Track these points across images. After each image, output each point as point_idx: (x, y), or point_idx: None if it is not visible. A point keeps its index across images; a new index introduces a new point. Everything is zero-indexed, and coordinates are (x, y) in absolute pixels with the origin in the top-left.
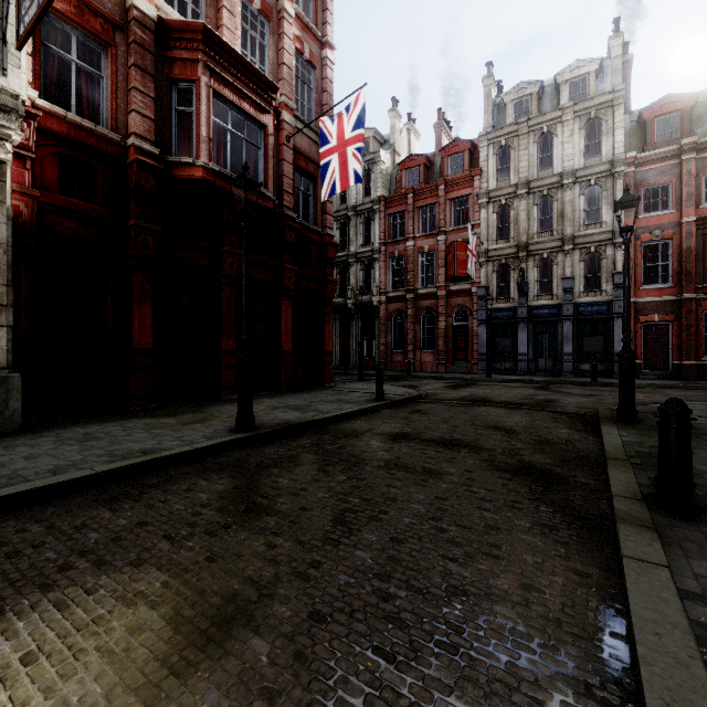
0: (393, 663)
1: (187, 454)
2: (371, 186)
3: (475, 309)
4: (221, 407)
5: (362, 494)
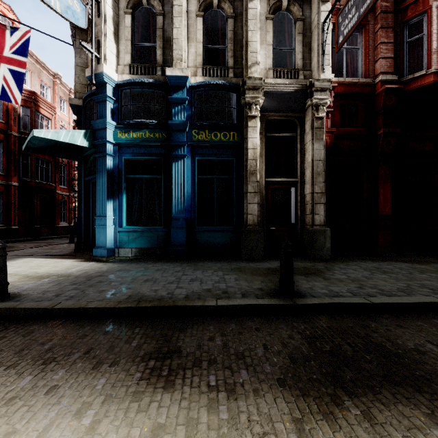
0: None
1: None
2: None
3: None
4: None
5: None
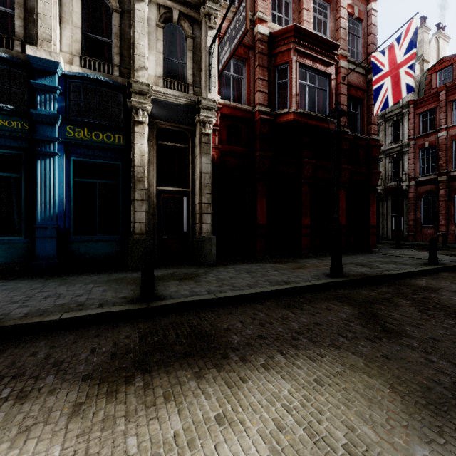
0: None
1: (310, 287)
2: None
3: None
4: (305, 260)
5: None
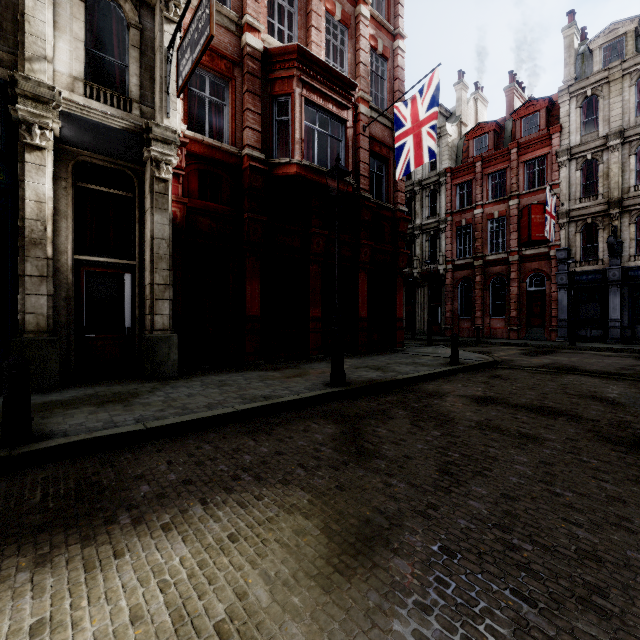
0: (535, 608)
1: (297, 401)
2: (437, 159)
3: (553, 274)
4: (311, 364)
5: (460, 450)
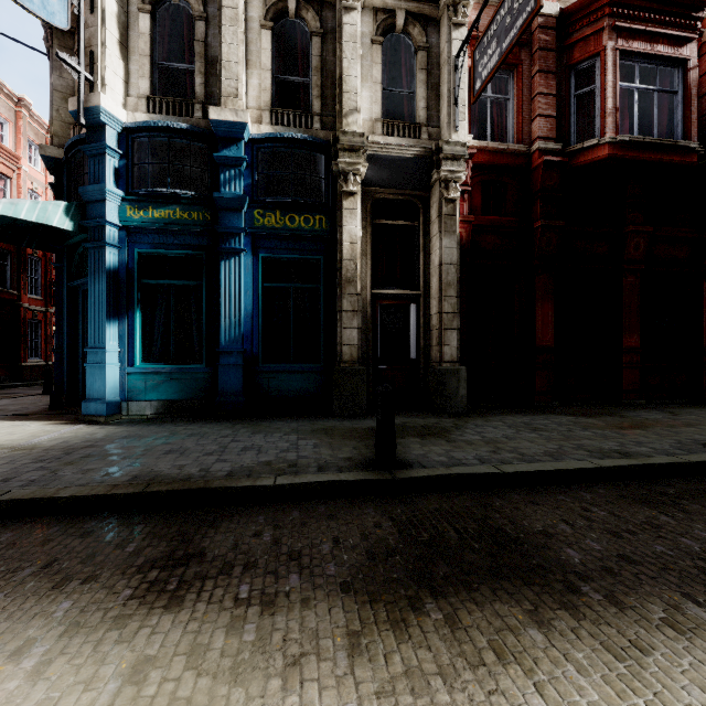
0: None
1: (681, 466)
2: None
3: None
4: (636, 412)
5: None
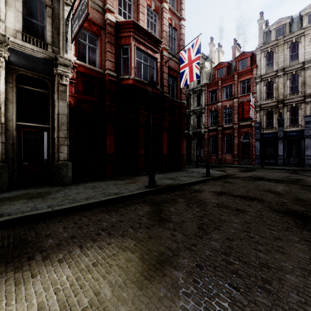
0: (239, 291)
1: (131, 195)
2: (200, 79)
3: (253, 134)
4: (140, 177)
5: (208, 217)
